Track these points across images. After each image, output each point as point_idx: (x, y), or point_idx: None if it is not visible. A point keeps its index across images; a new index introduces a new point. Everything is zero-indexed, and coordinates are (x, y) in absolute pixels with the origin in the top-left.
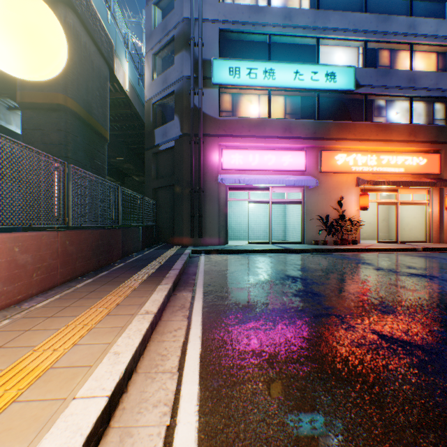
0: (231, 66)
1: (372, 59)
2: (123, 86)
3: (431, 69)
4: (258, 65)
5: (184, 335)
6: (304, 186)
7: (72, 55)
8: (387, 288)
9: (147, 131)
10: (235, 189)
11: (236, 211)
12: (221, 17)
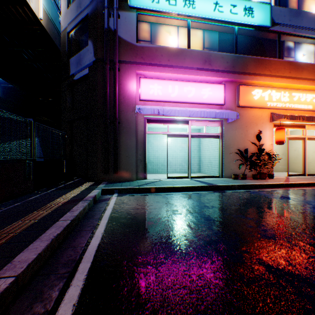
0: None
1: (282, 3)
2: (36, 12)
3: None
4: None
5: None
6: (223, 120)
7: None
8: None
9: (63, 62)
10: (153, 122)
11: (154, 145)
12: None
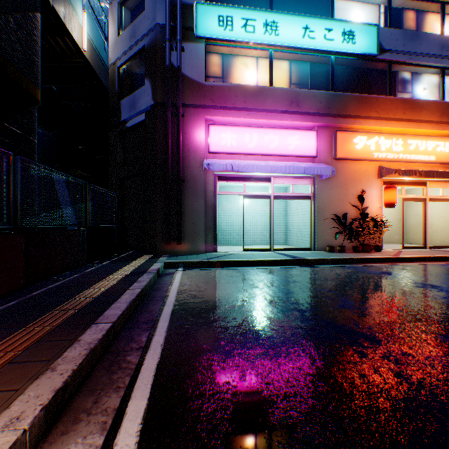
0: (221, 13)
1: (395, 21)
2: (79, 43)
3: None
4: (257, 15)
5: None
6: (315, 177)
7: None
8: None
9: (112, 104)
10: (226, 179)
11: (227, 209)
12: None
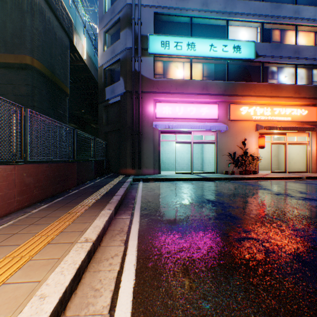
0: (163, 40)
1: (267, 36)
2: (82, 56)
3: (311, 44)
4: (183, 39)
5: (120, 263)
6: (217, 131)
7: (38, 26)
8: (291, 211)
9: (100, 89)
10: (165, 133)
11: (166, 149)
12: (155, 3)
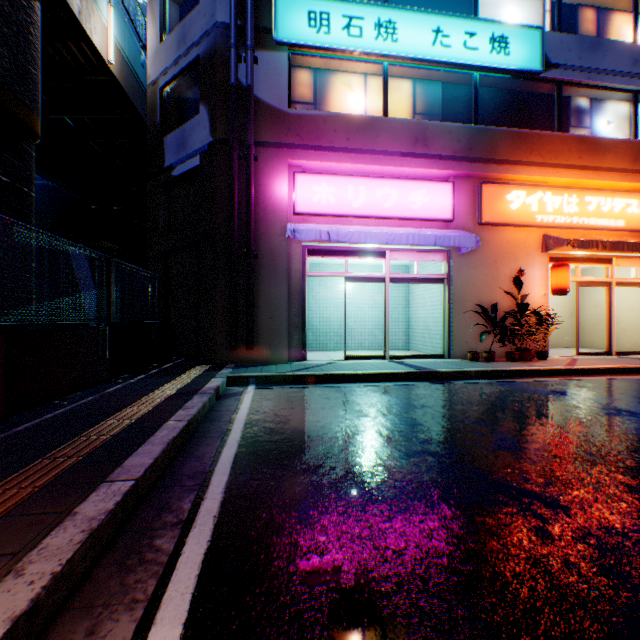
0: (312, 8)
1: (567, 23)
2: (102, 53)
3: None
4: (365, 11)
5: None
6: (450, 250)
7: None
8: None
9: (151, 143)
10: (319, 253)
11: (321, 297)
12: None
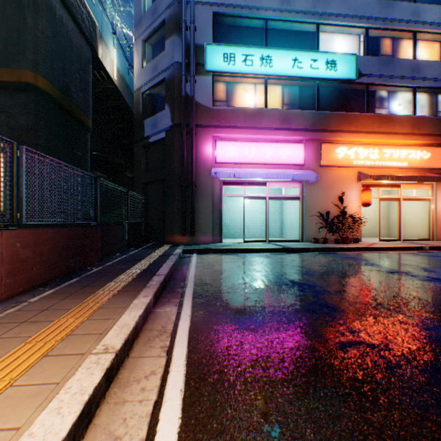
0: (226, 51)
1: (374, 48)
2: (111, 75)
3: (435, 59)
4: (255, 51)
5: (158, 388)
6: (303, 181)
7: (45, 28)
8: (415, 299)
9: (136, 122)
10: (229, 184)
11: (231, 207)
12: None
